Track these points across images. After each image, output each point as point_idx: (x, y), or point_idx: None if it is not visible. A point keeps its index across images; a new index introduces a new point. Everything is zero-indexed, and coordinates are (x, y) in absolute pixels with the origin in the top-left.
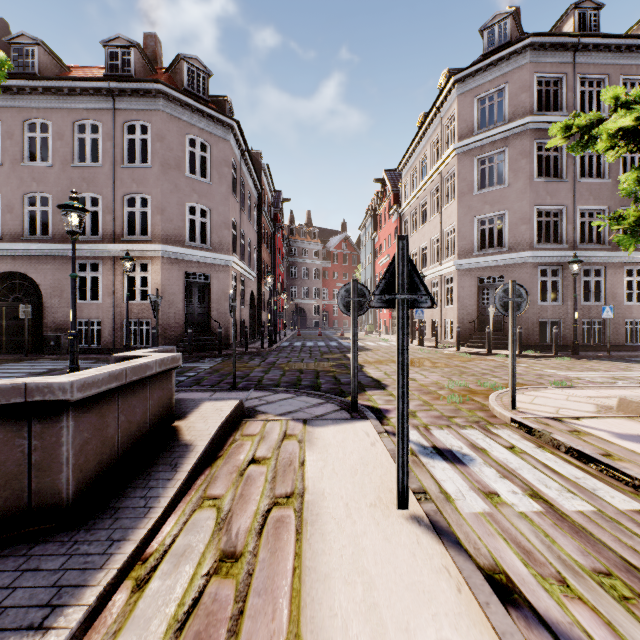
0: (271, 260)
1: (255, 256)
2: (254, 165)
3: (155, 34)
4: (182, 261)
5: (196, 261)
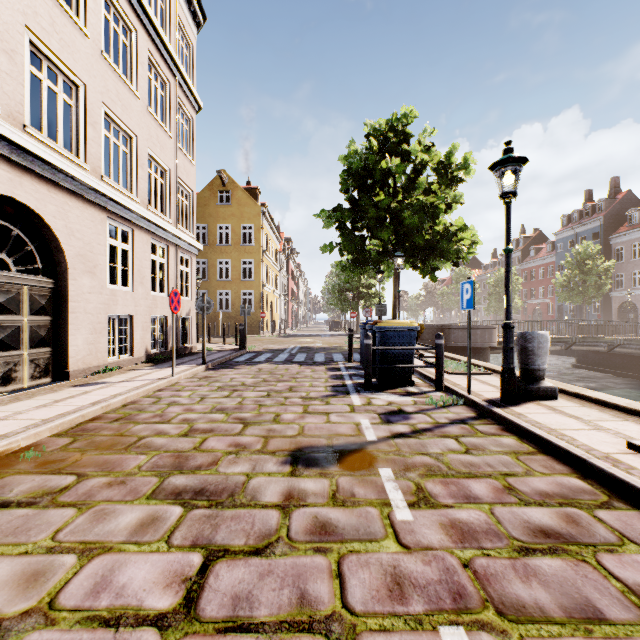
0: None
1: None
2: None
3: None
4: None
5: None
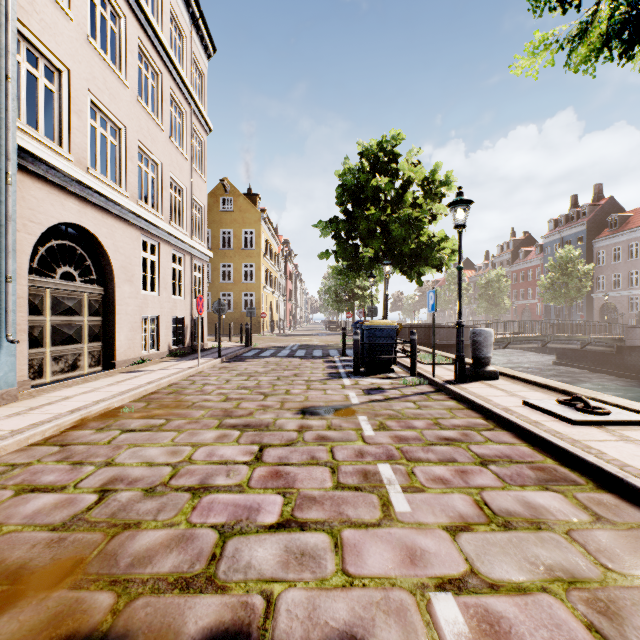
0: None
1: None
2: None
3: None
4: None
5: None
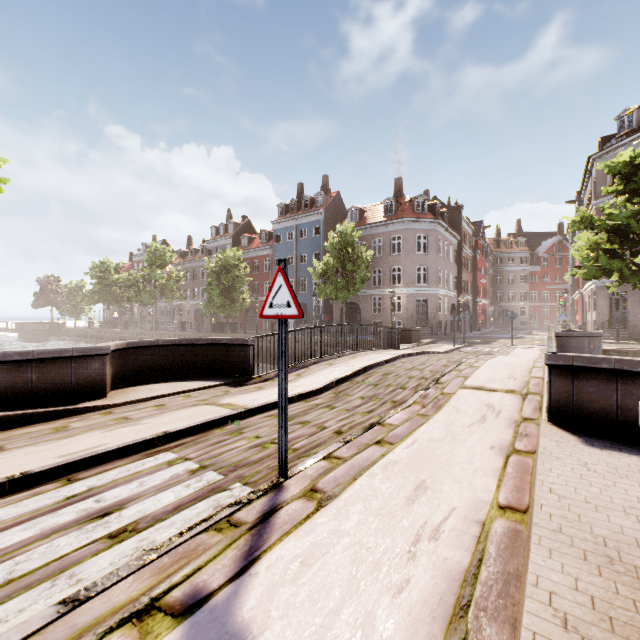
0: (471, 277)
1: (455, 280)
2: (453, 230)
3: (400, 178)
4: (414, 294)
5: (421, 293)
